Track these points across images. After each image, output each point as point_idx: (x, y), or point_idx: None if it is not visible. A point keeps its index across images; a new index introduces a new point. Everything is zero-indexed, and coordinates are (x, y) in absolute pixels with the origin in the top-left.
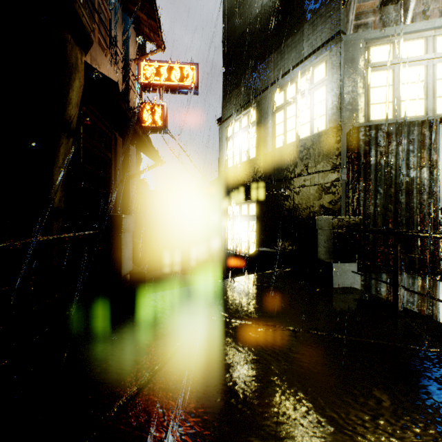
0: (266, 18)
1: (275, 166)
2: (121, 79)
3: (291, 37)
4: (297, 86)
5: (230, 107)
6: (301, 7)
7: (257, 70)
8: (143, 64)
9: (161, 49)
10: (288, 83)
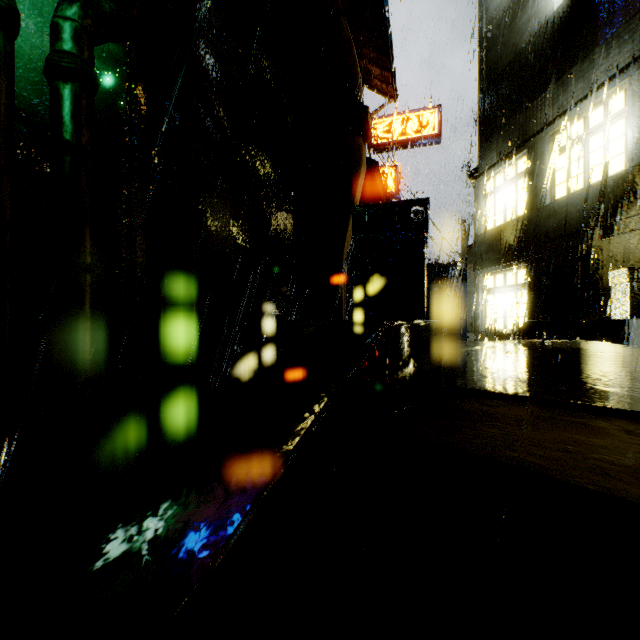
0: (541, 45)
1: (554, 220)
2: None
3: (576, 65)
4: (585, 122)
5: (489, 156)
6: (591, 28)
7: (528, 109)
8: (373, 123)
9: (393, 99)
10: (572, 120)
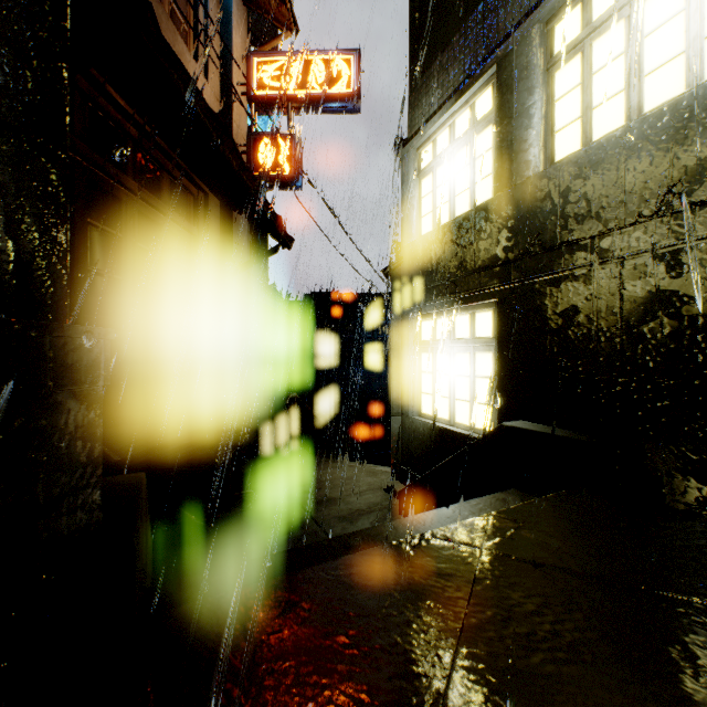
0: None
1: (557, 205)
2: (219, 92)
3: None
4: None
5: (426, 101)
6: None
7: None
8: (257, 61)
9: (290, 32)
10: None
